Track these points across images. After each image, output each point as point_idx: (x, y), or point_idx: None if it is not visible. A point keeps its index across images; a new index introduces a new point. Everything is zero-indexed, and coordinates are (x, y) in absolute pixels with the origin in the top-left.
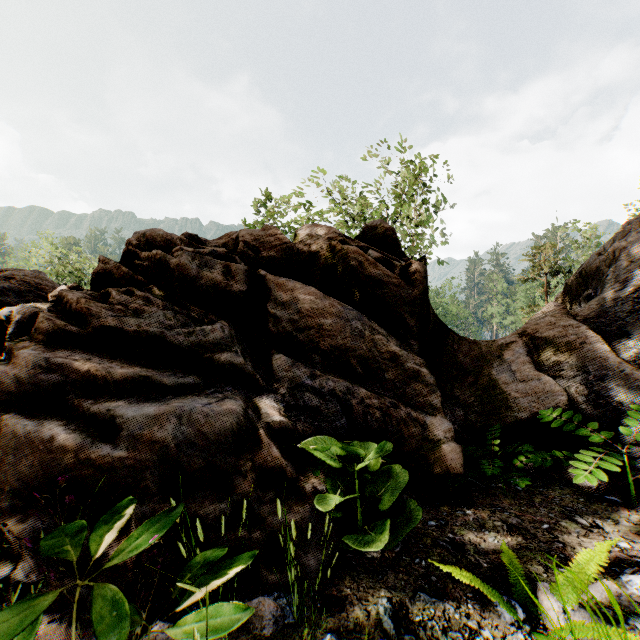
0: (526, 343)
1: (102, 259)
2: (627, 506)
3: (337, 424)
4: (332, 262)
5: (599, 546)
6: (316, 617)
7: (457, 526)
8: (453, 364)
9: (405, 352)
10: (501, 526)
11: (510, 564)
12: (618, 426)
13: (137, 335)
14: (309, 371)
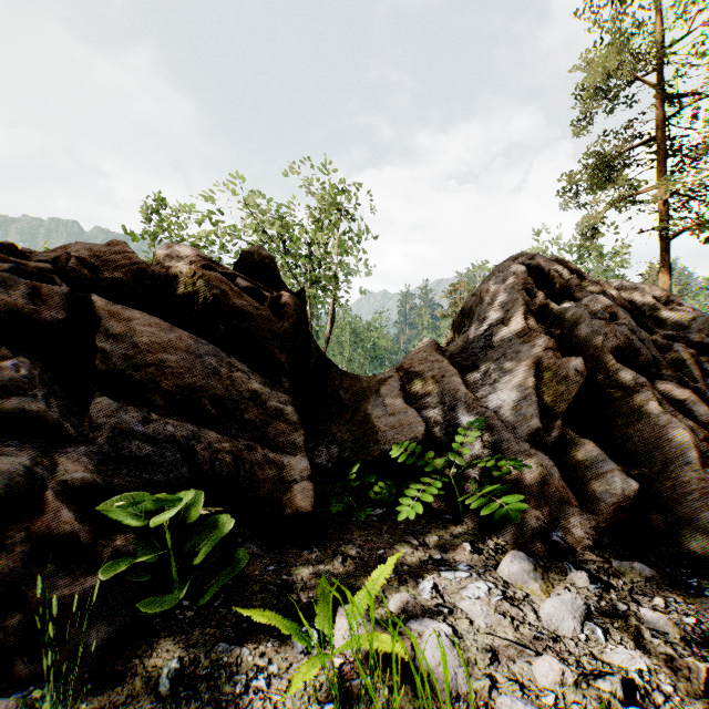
0: (401, 378)
1: None
2: (457, 522)
3: (176, 474)
4: (193, 289)
5: (392, 562)
6: (79, 701)
7: (296, 566)
8: (334, 400)
9: (270, 390)
10: (337, 559)
11: (321, 594)
12: (459, 451)
13: None
14: (142, 415)
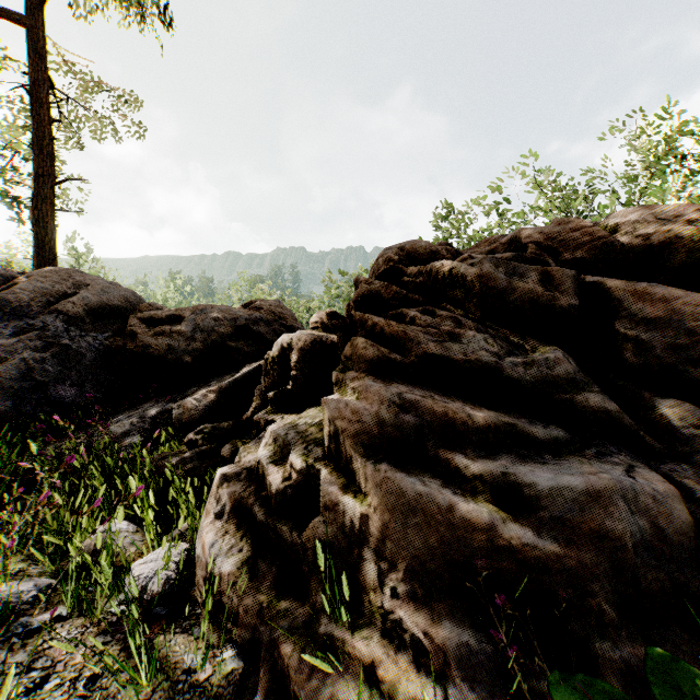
0: None
1: (364, 279)
2: None
3: None
4: None
5: None
6: None
7: None
8: None
9: None
10: None
11: None
12: None
13: (468, 366)
14: None
